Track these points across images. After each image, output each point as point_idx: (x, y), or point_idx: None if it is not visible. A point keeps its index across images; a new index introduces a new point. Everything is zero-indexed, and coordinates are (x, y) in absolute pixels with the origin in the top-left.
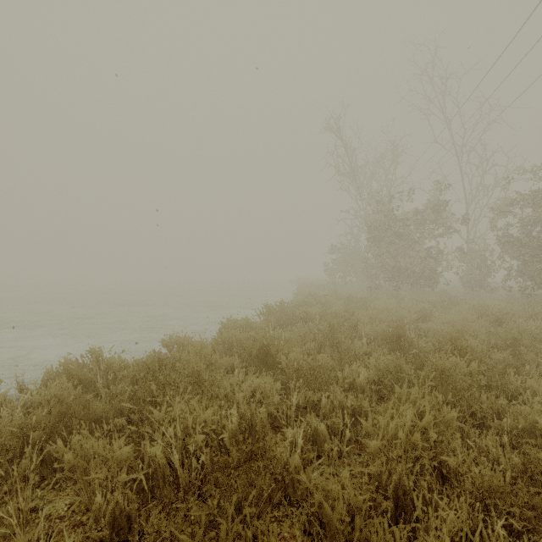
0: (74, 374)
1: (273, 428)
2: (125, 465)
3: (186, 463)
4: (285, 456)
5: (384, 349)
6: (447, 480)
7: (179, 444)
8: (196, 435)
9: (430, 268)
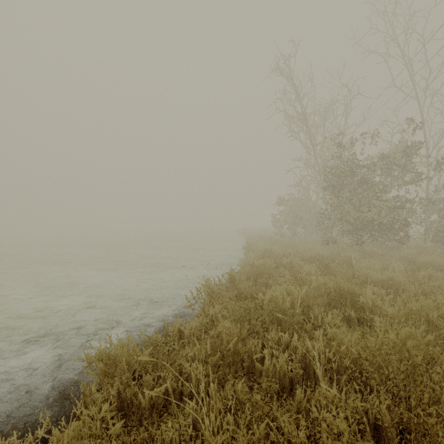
0: None
1: None
2: None
3: None
4: None
5: None
6: None
7: None
8: None
9: (401, 220)
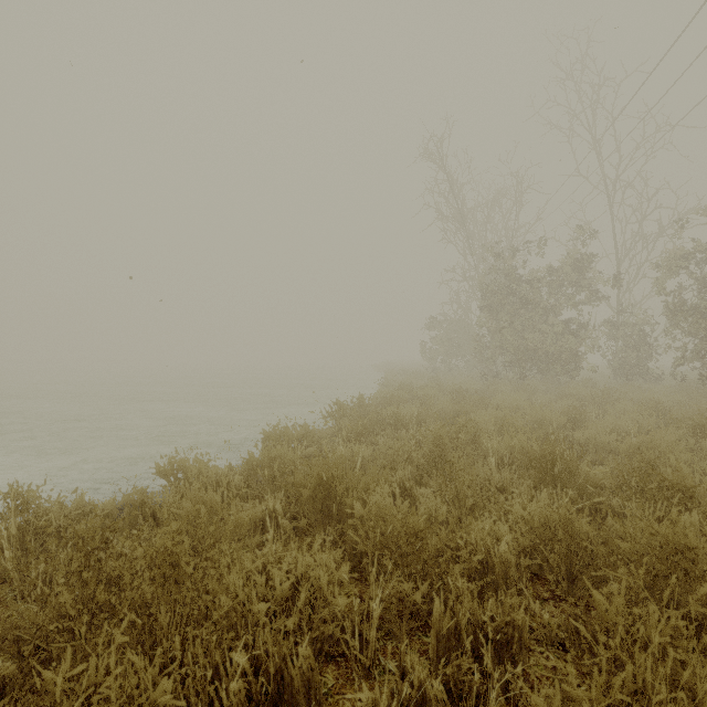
0: None
1: (335, 660)
2: None
3: None
4: None
5: (531, 482)
6: None
7: None
8: None
9: (570, 349)
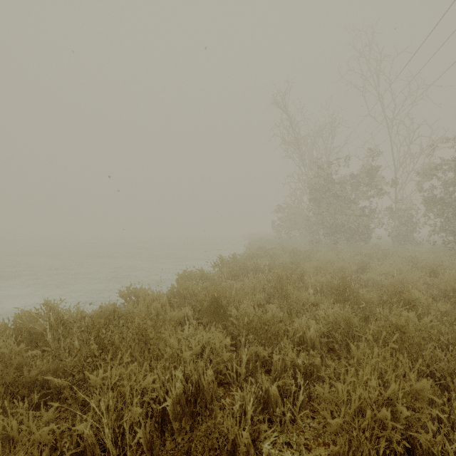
0: (23, 329)
1: (223, 385)
2: (48, 445)
3: (120, 442)
4: (233, 430)
5: (331, 300)
6: (414, 455)
7: (112, 420)
8: (132, 407)
9: (364, 225)
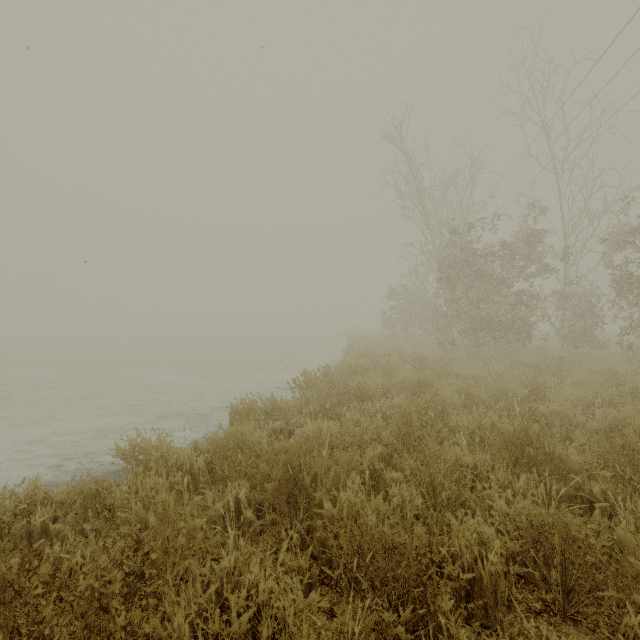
0: None
1: None
2: None
3: None
4: None
5: (509, 467)
6: None
7: None
8: None
9: (522, 318)
